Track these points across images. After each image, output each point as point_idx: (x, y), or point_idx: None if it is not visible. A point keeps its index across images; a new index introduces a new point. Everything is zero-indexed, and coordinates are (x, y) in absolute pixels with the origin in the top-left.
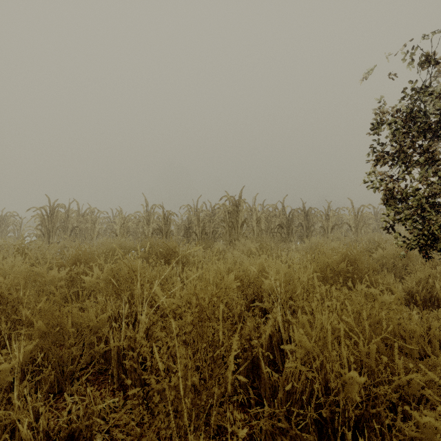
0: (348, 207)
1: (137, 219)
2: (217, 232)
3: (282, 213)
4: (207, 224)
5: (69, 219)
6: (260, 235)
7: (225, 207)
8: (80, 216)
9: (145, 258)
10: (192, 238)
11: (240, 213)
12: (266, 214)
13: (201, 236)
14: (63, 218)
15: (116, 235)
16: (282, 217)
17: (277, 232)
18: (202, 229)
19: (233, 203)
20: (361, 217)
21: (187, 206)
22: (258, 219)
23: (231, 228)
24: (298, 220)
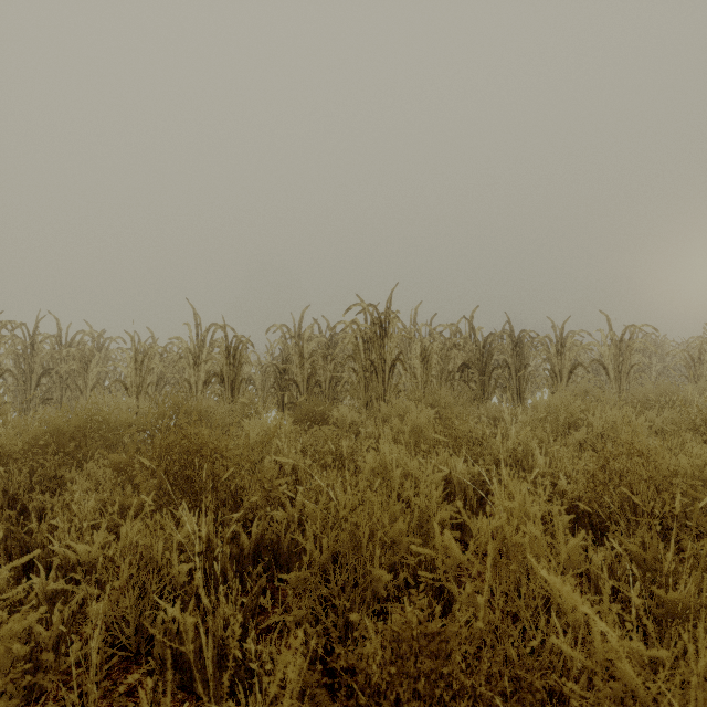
0: (601, 330)
1: (176, 353)
2: (340, 379)
3: (469, 341)
4: (320, 363)
5: (37, 353)
6: (428, 386)
7: (357, 329)
8: (62, 346)
9: (124, 469)
10: (288, 393)
11: (389, 341)
12: (440, 344)
13: (307, 389)
14: (15, 351)
15: (125, 387)
16: (471, 349)
17: (460, 379)
18: (310, 375)
19: (373, 320)
20: (628, 349)
21: (280, 327)
22: (425, 353)
23: (369, 372)
24: (499, 354)
